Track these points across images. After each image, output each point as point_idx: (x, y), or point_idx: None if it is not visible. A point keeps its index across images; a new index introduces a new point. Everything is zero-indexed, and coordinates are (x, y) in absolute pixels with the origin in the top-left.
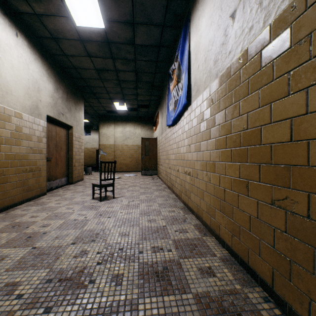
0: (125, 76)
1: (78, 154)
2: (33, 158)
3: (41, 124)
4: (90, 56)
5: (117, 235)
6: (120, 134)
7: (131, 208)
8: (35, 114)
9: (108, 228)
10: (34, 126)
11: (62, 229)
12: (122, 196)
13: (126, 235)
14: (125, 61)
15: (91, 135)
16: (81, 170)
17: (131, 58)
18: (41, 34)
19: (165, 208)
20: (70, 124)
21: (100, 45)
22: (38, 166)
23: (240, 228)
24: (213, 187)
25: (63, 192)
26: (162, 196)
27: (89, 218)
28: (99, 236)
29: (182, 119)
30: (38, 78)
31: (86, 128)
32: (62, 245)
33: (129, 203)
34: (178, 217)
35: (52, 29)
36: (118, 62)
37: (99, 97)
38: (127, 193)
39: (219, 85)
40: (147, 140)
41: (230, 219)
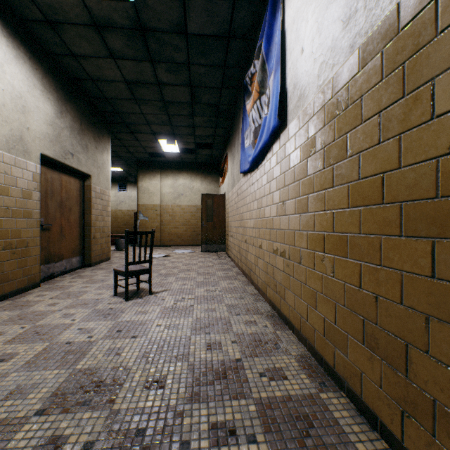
0: (173, 94)
1: (100, 220)
2: (13, 225)
3: (29, 169)
4: (114, 57)
5: (140, 385)
6: (170, 188)
7: (178, 316)
8: (17, 150)
9: (126, 366)
10: (15, 171)
11: (33, 369)
12: (166, 290)
13: (158, 387)
14: (172, 66)
15: (127, 191)
16: (106, 244)
17: (181, 60)
18: (27, 14)
19: (238, 314)
20: (86, 171)
21: (129, 36)
22: (23, 239)
23: (436, 408)
24: (342, 288)
25: (70, 282)
26: (233, 290)
27: (95, 339)
28: (103, 390)
29: (269, 157)
30: (24, 91)
31: (119, 181)
32: (14, 416)
33: (176, 305)
34: (265, 337)
35: (44, 4)
36: (161, 69)
37: (135, 130)
38: (174, 284)
39: (361, 64)
40: (210, 198)
41: (395, 371)
